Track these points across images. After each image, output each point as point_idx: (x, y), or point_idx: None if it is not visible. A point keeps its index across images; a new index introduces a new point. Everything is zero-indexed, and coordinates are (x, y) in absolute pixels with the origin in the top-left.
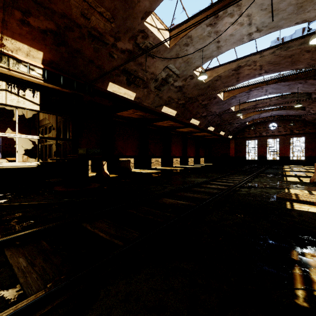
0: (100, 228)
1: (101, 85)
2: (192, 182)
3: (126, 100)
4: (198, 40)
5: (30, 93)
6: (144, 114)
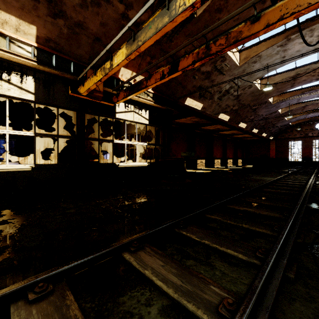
0: (257, 200)
1: (181, 100)
2: (262, 180)
3: (193, 110)
4: (266, 58)
5: (144, 111)
6: (199, 120)
